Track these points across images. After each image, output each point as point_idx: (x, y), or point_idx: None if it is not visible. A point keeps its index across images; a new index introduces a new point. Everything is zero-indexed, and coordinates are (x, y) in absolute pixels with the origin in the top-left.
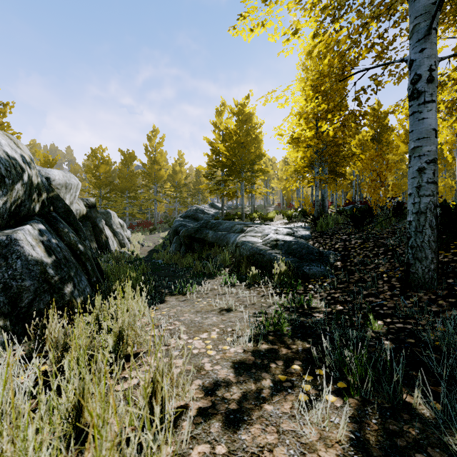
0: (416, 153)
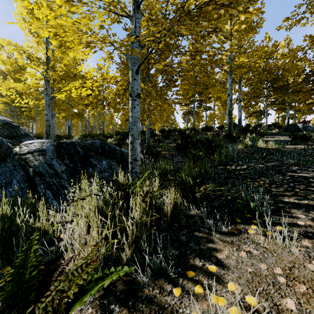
0: (52, 125)
